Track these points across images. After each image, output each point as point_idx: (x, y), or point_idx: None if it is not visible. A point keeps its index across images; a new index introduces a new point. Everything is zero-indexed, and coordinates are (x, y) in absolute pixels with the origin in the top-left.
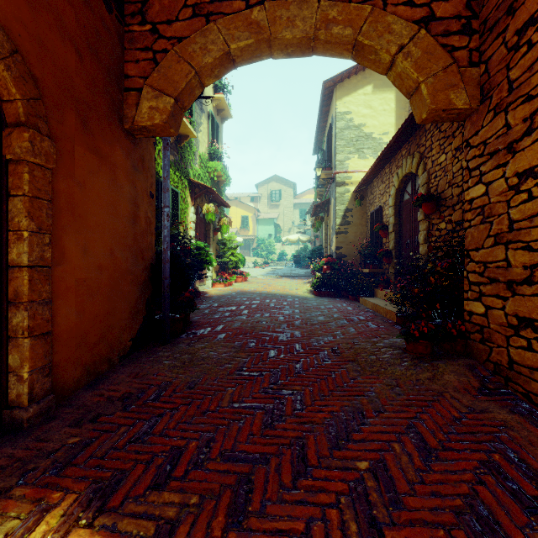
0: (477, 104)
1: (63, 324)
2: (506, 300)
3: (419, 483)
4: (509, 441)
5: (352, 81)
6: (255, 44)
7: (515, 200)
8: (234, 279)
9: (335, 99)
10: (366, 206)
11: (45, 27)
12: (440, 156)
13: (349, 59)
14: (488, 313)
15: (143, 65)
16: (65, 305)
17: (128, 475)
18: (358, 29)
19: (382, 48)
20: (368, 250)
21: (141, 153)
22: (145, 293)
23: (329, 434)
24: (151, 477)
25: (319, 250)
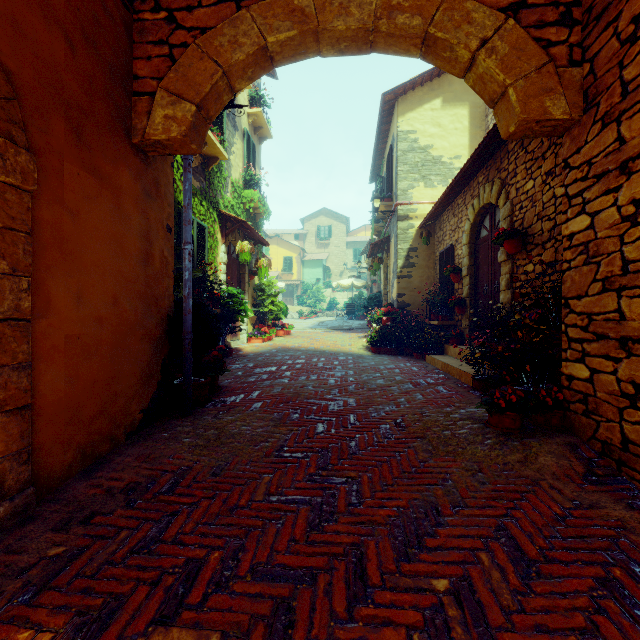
0: (580, 114)
1: (48, 394)
2: (618, 362)
3: (518, 612)
4: (632, 549)
5: (417, 93)
6: (298, 36)
7: (631, 234)
8: (274, 333)
9: (397, 115)
10: (433, 244)
11: (23, 5)
12: (526, 183)
13: (417, 57)
14: (594, 377)
15: (156, 63)
16: (50, 369)
17: (125, 602)
18: (429, 19)
19: (459, 42)
20: (437, 298)
21: (155, 175)
22: (160, 352)
23: (394, 539)
24: (157, 606)
25: (377, 298)
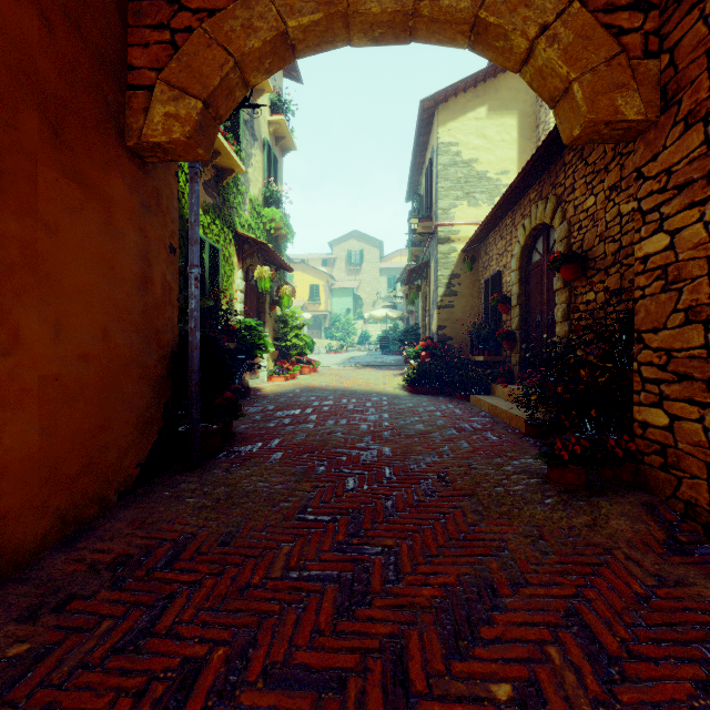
0: (657, 114)
1: (16, 448)
2: (706, 408)
3: None
4: None
5: (460, 100)
6: (325, 20)
7: None
8: (298, 370)
9: (437, 125)
10: (478, 271)
11: None
12: (586, 199)
13: (464, 48)
14: (675, 425)
15: (155, 51)
16: (20, 418)
17: None
18: (480, 0)
19: (515, 28)
20: (482, 331)
21: (156, 186)
22: (161, 395)
23: (442, 628)
24: None
25: (415, 331)
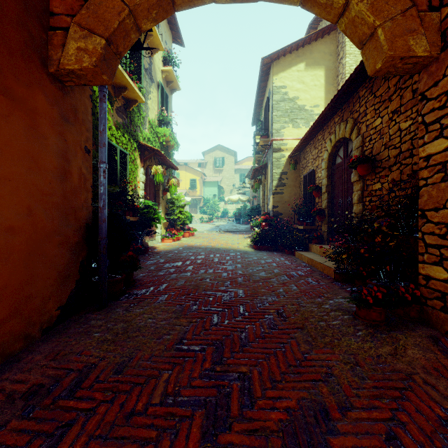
0: (438, 52)
1: None
2: None
3: None
4: None
5: (287, 58)
6: None
7: None
8: (181, 235)
9: (272, 75)
10: (299, 170)
11: None
12: (375, 120)
13: (297, 5)
14: None
15: (70, 2)
16: None
17: None
18: None
19: None
20: (302, 209)
21: (73, 103)
22: (78, 255)
23: None
24: None
25: (257, 209)
